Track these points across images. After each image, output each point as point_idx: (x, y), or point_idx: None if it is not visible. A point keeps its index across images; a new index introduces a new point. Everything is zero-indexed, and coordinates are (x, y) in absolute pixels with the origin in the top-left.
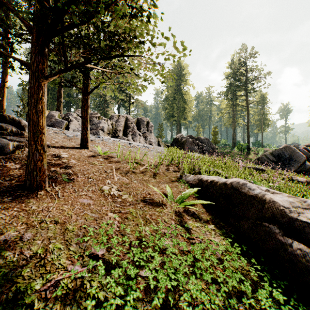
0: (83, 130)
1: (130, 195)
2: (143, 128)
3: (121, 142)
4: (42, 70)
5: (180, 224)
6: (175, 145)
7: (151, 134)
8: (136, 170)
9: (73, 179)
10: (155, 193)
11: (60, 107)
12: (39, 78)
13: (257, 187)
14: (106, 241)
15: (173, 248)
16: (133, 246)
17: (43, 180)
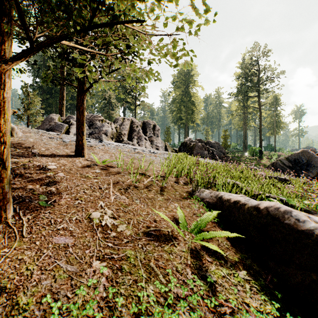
0: (78, 134)
1: (128, 224)
2: (149, 131)
3: (125, 147)
4: (3, 52)
5: (199, 274)
6: (183, 149)
7: (158, 138)
8: (139, 184)
9: (54, 201)
10: (162, 219)
11: (62, 110)
12: None
13: (306, 216)
14: None
15: None
16: None
17: (4, 209)
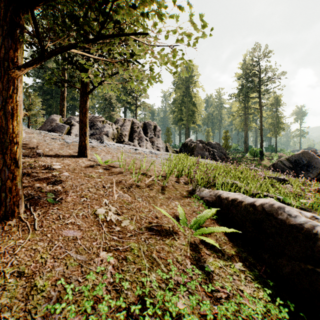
0: (81, 135)
1: (131, 220)
2: (150, 132)
3: (126, 148)
4: (15, 59)
5: (198, 264)
6: (184, 150)
7: (158, 139)
8: (141, 183)
9: (61, 199)
10: (163, 216)
11: (63, 111)
12: (11, 70)
13: (298, 212)
14: (90, 311)
15: (191, 316)
16: (132, 312)
17: (16, 205)
